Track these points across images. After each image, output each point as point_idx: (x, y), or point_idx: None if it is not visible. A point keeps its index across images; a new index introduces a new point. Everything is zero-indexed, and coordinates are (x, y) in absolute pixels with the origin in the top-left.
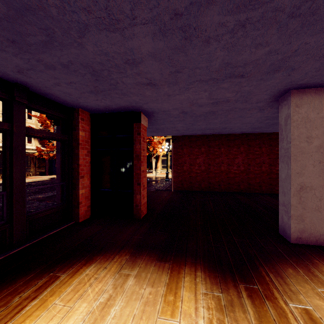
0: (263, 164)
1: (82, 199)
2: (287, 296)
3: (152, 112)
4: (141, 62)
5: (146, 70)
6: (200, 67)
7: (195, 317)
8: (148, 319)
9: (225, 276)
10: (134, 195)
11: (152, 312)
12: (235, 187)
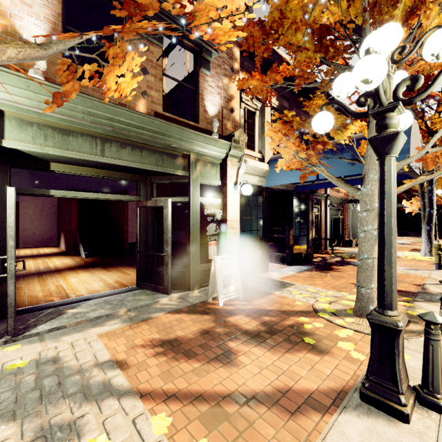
0: None
1: None
2: None
3: None
4: None
5: None
6: None
7: None
8: None
9: None
10: None
11: None
12: None
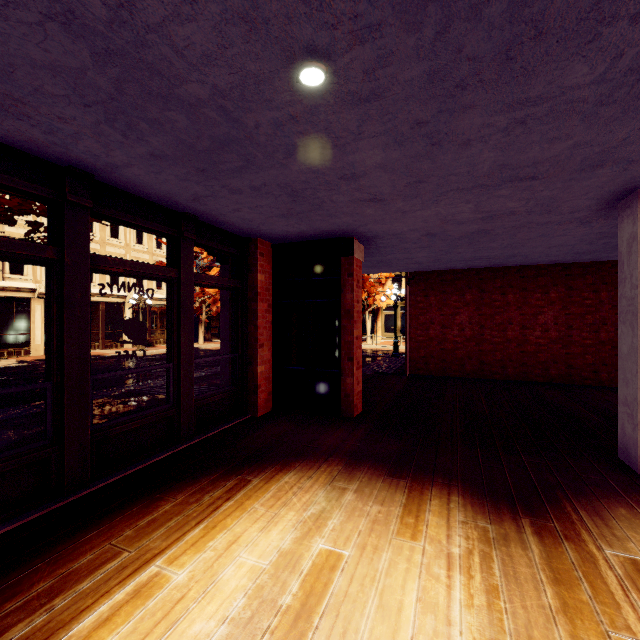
0: (602, 327)
1: (261, 381)
2: (604, 541)
3: (373, 236)
4: (363, 175)
5: (369, 183)
6: (456, 173)
7: (447, 544)
8: (379, 537)
9: (498, 506)
10: (343, 377)
11: (383, 531)
12: (537, 372)
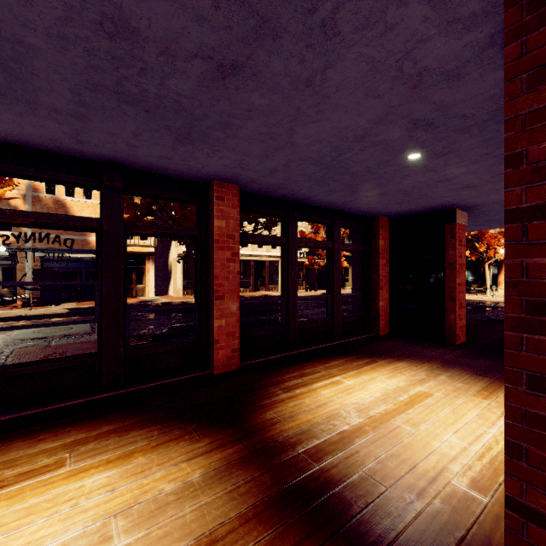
0: None
1: (381, 312)
2: None
3: (474, 205)
4: (454, 178)
5: (459, 181)
6: None
7: None
8: (459, 394)
9: None
10: (446, 313)
11: (463, 393)
12: None
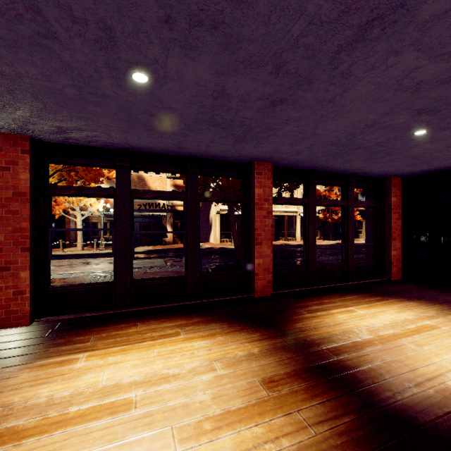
0: None
1: (393, 260)
2: None
3: None
4: None
5: None
6: None
7: None
8: None
9: None
10: None
11: None
12: None
